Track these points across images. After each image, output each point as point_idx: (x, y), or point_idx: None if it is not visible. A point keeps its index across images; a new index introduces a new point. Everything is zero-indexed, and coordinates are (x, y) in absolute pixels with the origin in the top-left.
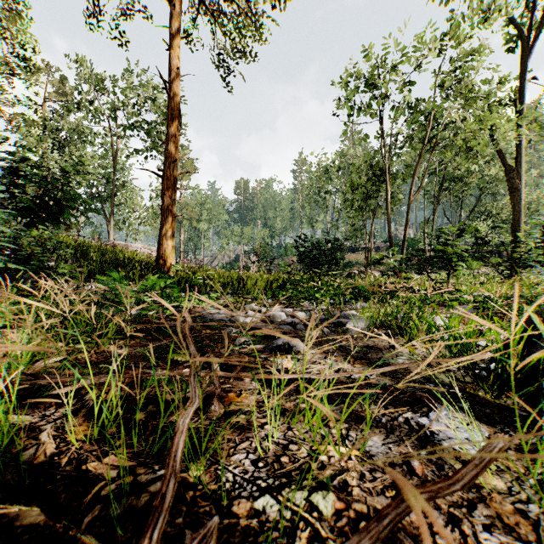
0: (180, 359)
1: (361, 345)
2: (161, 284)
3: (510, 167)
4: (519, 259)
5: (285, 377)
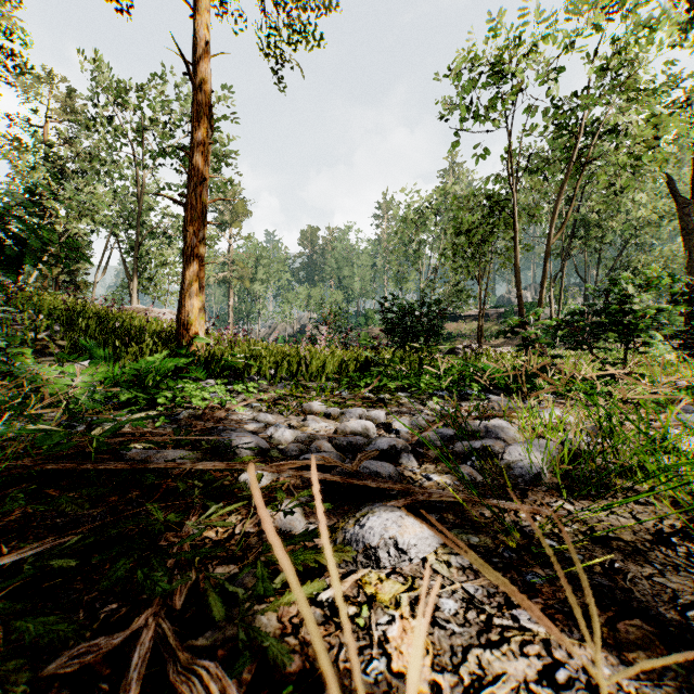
0: None
1: (576, 531)
2: (168, 366)
3: (683, 200)
4: None
5: None
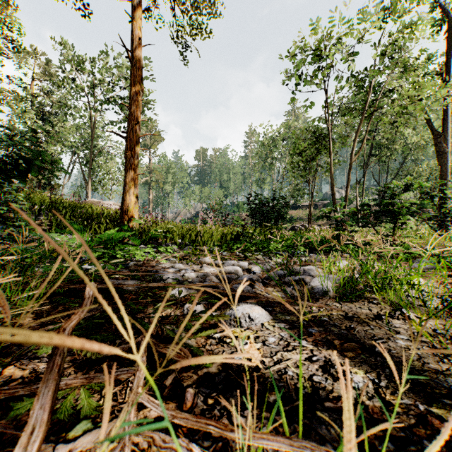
0: (90, 354)
1: (338, 314)
2: (119, 237)
3: (437, 133)
4: (449, 214)
5: (259, 444)
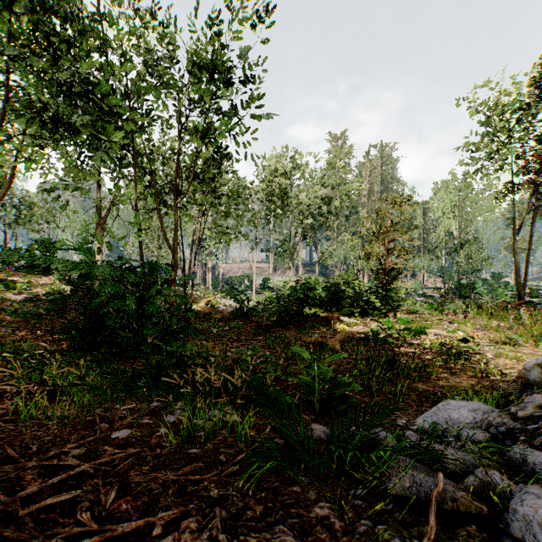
0: None
1: None
2: None
3: None
4: None
5: None
